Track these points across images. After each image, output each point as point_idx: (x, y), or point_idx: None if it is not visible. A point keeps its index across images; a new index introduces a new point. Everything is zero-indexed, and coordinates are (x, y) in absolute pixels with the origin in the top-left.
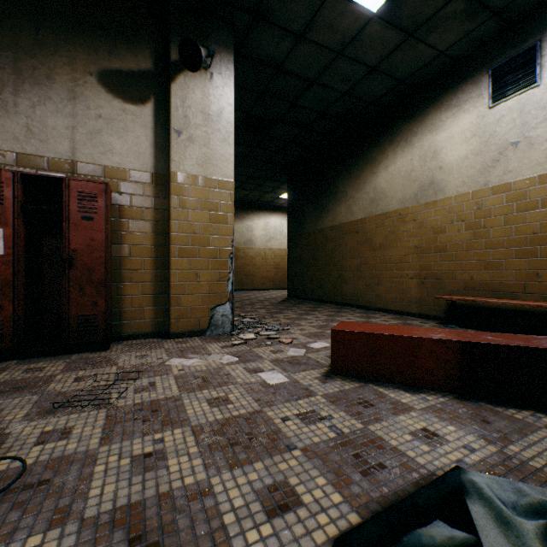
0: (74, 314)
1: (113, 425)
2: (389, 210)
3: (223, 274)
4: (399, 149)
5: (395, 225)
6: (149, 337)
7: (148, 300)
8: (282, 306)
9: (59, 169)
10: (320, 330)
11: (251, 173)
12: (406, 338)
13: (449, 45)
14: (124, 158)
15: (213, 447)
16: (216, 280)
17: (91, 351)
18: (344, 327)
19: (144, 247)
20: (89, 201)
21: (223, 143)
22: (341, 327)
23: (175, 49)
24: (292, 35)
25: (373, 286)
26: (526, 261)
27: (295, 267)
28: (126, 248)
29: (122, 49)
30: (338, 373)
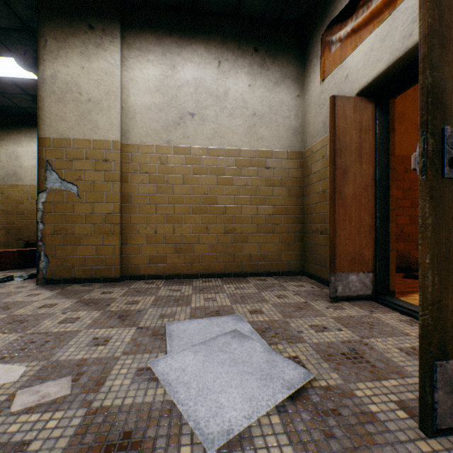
0: None
1: None
2: None
3: None
4: None
5: None
6: None
7: None
8: None
9: None
10: None
11: None
12: None
13: (25, 107)
14: None
15: None
16: None
17: None
18: None
19: None
20: None
21: None
22: None
23: None
24: None
25: None
26: None
27: None
28: None
29: None
30: None
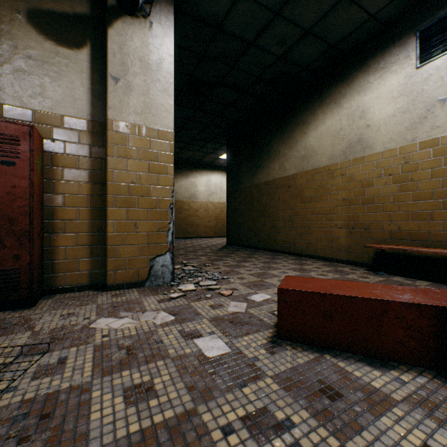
0: None
1: None
2: (319, 166)
3: (163, 225)
4: (328, 110)
5: (324, 179)
6: (85, 289)
7: (84, 251)
8: (222, 253)
9: None
10: (259, 278)
11: (195, 135)
12: (368, 301)
13: (379, 8)
14: (57, 103)
15: None
16: (156, 231)
17: (12, 309)
18: (292, 285)
19: (80, 196)
20: (9, 144)
21: (163, 93)
22: (289, 285)
23: None
24: None
25: (303, 235)
26: None
27: (233, 218)
28: (59, 197)
29: None
30: (286, 338)
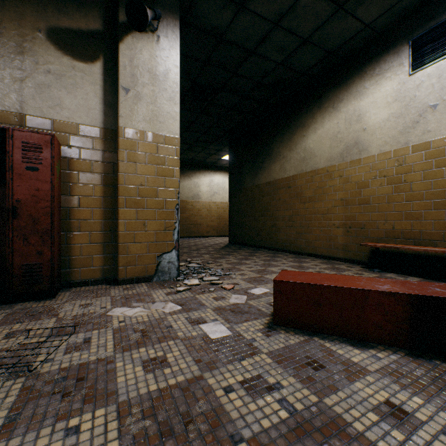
0: (18, 263)
1: (24, 403)
2: (317, 168)
3: (169, 224)
4: (327, 114)
5: (323, 180)
6: (99, 283)
7: (97, 248)
8: (224, 251)
9: (6, 121)
10: (259, 275)
11: (198, 137)
12: (352, 290)
13: (374, 18)
14: (73, 113)
15: (139, 440)
16: (163, 229)
17: (36, 300)
18: (286, 277)
19: (94, 198)
20: (34, 151)
21: (169, 101)
22: (283, 277)
23: (123, 11)
24: (234, 4)
25: (303, 234)
26: (444, 212)
27: (235, 218)
28: (75, 199)
29: (71, 8)
30: (280, 324)
